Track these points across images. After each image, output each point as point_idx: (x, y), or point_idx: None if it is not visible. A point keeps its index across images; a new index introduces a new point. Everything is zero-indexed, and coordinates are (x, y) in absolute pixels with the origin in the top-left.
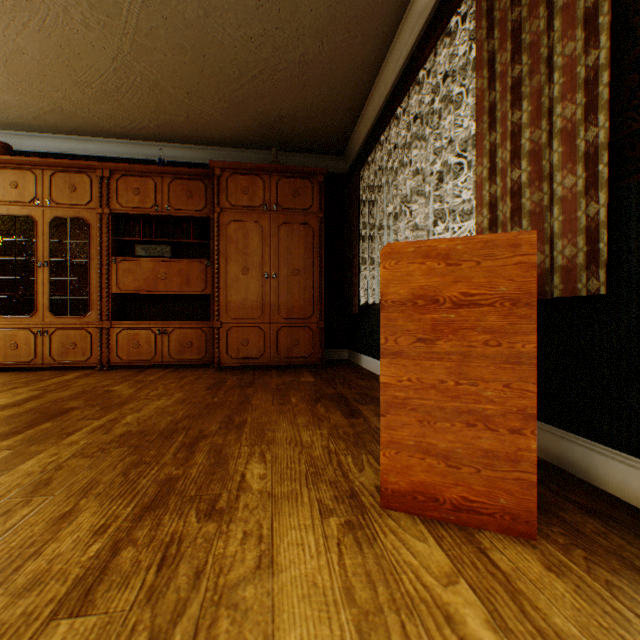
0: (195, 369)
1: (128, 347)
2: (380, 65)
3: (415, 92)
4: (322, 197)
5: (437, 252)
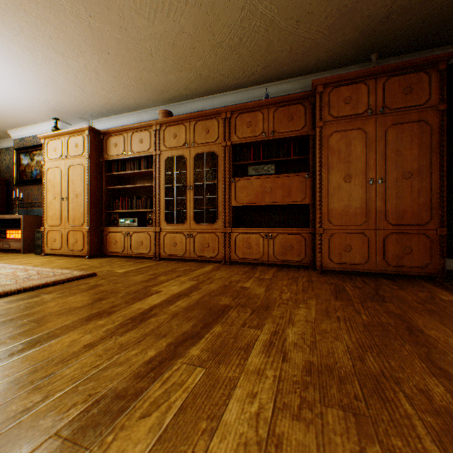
0: (296, 269)
1: (242, 248)
2: None
3: None
4: (442, 87)
5: None
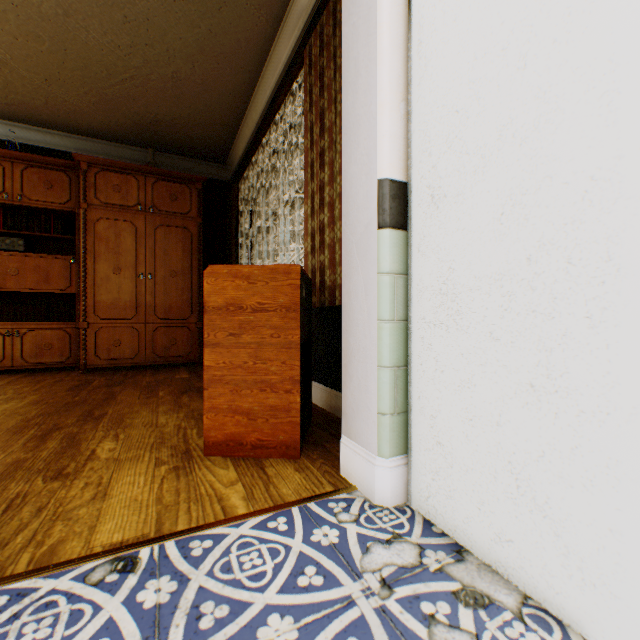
0: (57, 373)
1: None
2: (251, 96)
3: (276, 128)
4: (201, 203)
5: (243, 274)
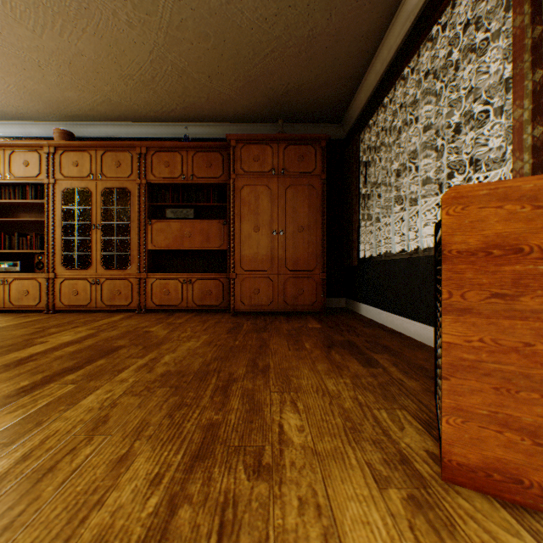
0: (214, 314)
1: (160, 294)
2: (384, 31)
3: (424, 50)
4: (324, 160)
5: (520, 193)
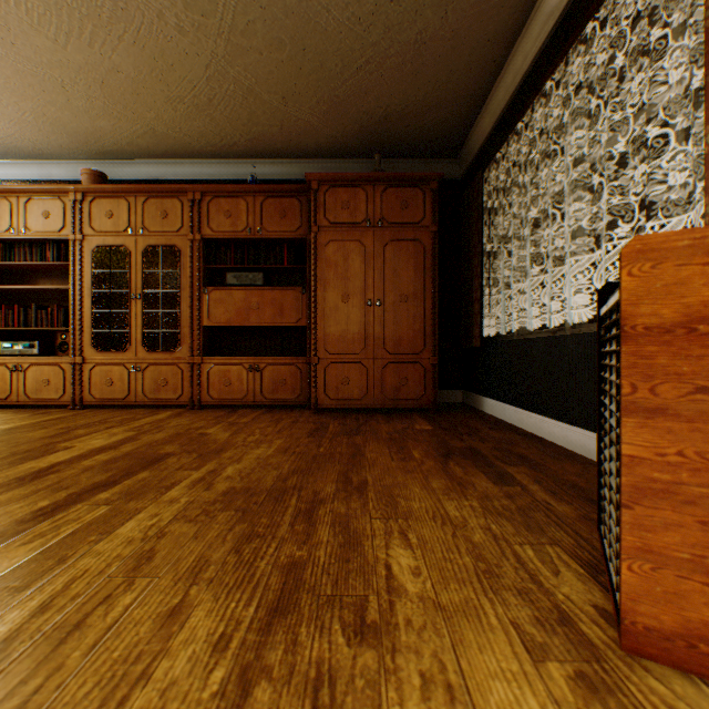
0: (289, 410)
1: (219, 384)
2: (518, 32)
3: (574, 56)
4: (435, 207)
5: None
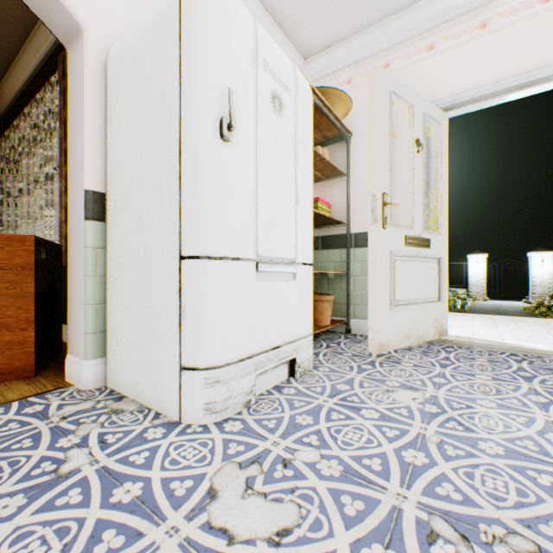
0: None
1: None
2: (11, 62)
3: (40, 104)
4: None
5: None
